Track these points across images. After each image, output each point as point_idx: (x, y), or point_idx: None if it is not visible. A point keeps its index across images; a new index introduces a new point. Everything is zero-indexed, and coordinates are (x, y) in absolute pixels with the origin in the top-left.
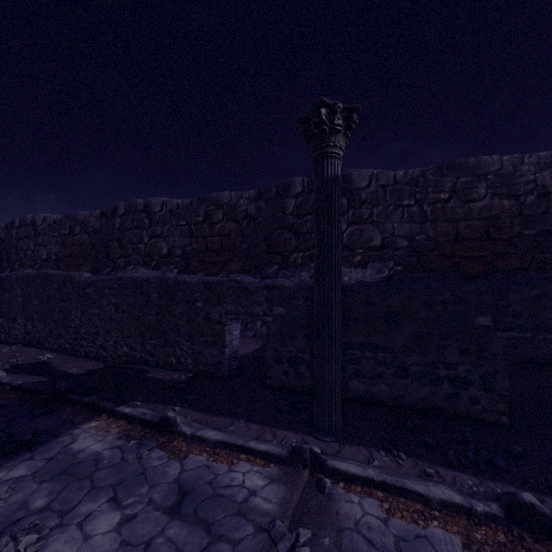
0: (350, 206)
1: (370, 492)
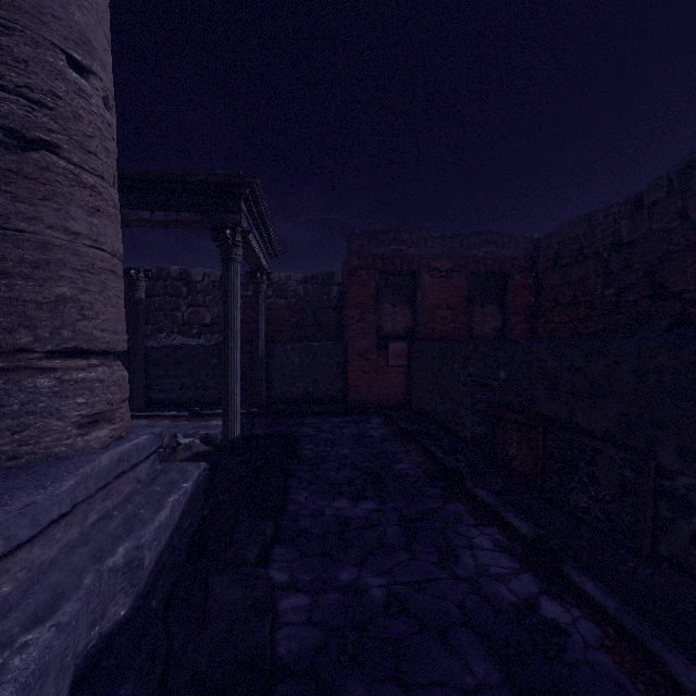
0: (189, 293)
1: (147, 419)
